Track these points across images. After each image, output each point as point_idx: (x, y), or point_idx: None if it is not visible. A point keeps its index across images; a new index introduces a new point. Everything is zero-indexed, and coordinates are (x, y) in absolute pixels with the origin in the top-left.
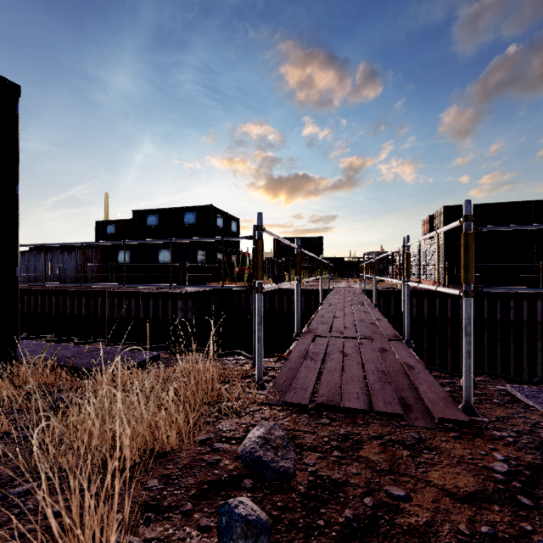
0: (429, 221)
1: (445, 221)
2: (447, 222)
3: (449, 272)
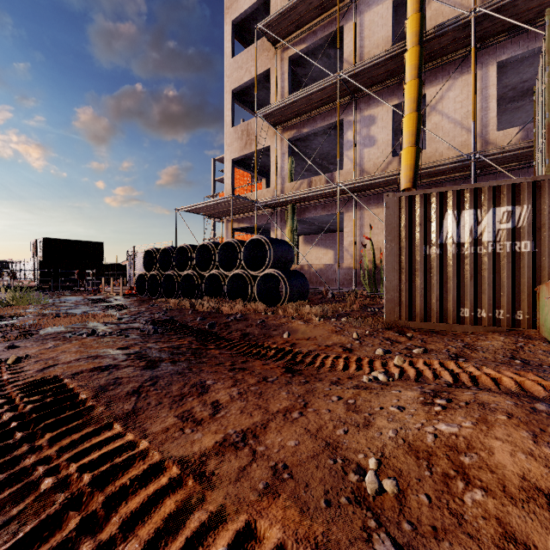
0: (36, 243)
1: (44, 246)
2: (46, 247)
3: (45, 276)
